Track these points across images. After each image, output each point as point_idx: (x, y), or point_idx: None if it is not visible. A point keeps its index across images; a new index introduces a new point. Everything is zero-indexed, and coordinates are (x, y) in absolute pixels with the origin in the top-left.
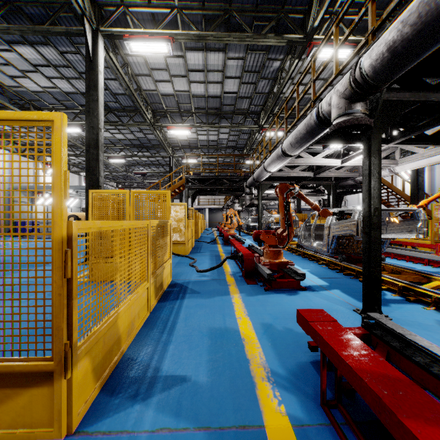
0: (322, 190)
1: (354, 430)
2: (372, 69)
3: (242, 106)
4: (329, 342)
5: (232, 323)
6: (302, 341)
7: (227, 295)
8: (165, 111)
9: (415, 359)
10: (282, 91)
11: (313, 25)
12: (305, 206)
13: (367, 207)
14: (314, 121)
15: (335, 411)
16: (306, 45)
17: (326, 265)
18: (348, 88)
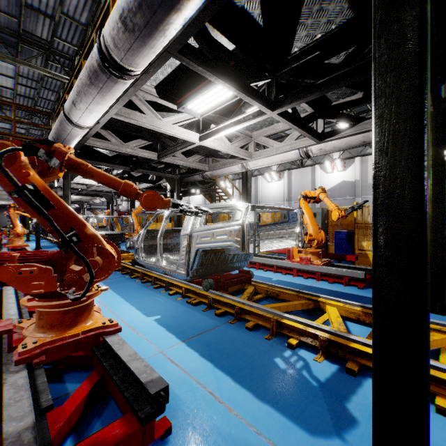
0: (164, 186)
1: None
2: None
3: (37, 30)
4: None
5: None
6: None
7: None
8: None
9: None
10: None
11: None
12: None
13: (409, 178)
14: None
15: None
16: None
17: (182, 295)
18: None
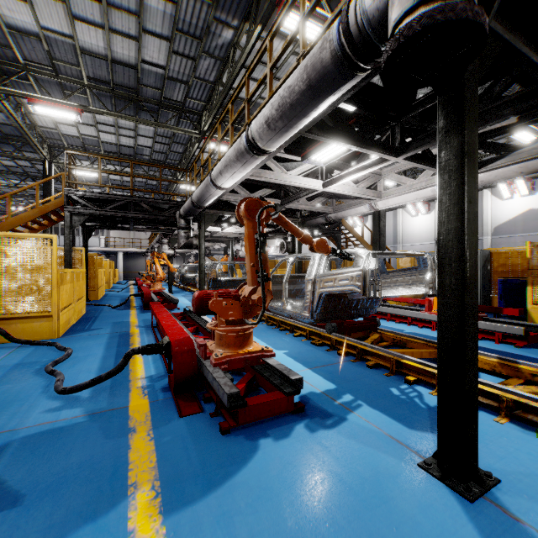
0: (284, 230)
1: None
2: None
3: (174, 95)
4: None
5: None
6: None
7: (118, 485)
8: (23, 68)
9: None
10: (235, 78)
11: None
12: None
13: (456, 241)
14: (332, 51)
15: None
16: (275, 2)
17: (306, 337)
18: None
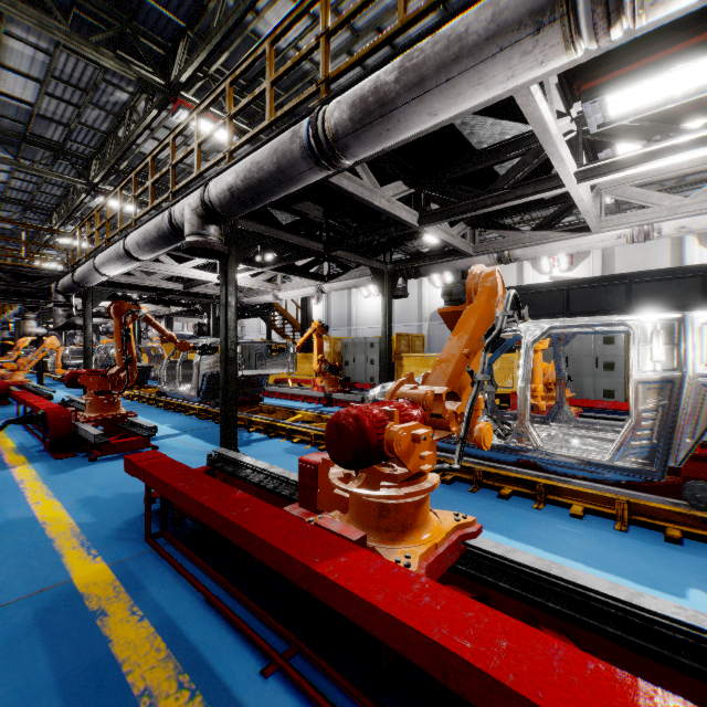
0: (201, 311)
1: (173, 543)
2: (218, 200)
3: (47, 133)
4: (150, 471)
5: (23, 512)
6: (138, 500)
7: (12, 481)
8: None
9: (240, 475)
10: (133, 143)
11: (180, 77)
12: (183, 331)
13: (224, 340)
14: (167, 226)
15: (160, 539)
16: (170, 97)
17: (196, 415)
18: (200, 207)
